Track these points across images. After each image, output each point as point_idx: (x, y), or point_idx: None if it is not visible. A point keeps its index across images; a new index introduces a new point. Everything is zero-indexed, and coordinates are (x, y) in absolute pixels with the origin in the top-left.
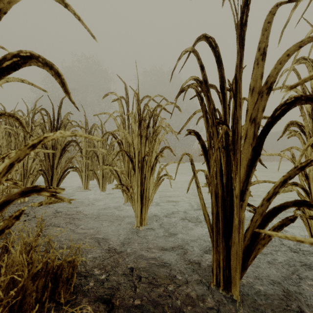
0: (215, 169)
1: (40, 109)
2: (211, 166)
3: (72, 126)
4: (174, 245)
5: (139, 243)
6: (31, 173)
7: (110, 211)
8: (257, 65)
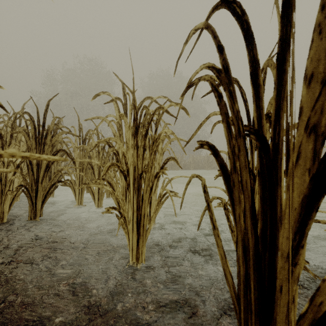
0: (243, 204)
1: (23, 112)
2: (235, 198)
3: (61, 133)
4: (179, 296)
5: (132, 292)
6: (9, 190)
7: (102, 236)
8: (319, 35)
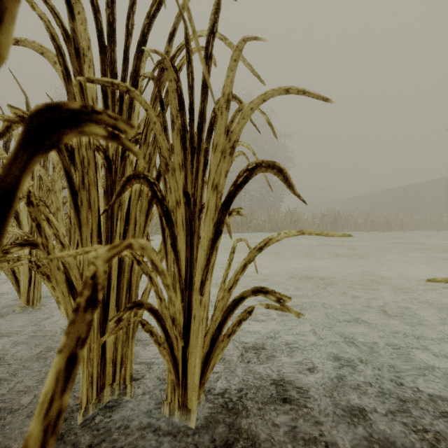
0: None
1: None
2: None
3: None
4: None
5: None
6: None
7: None
8: None
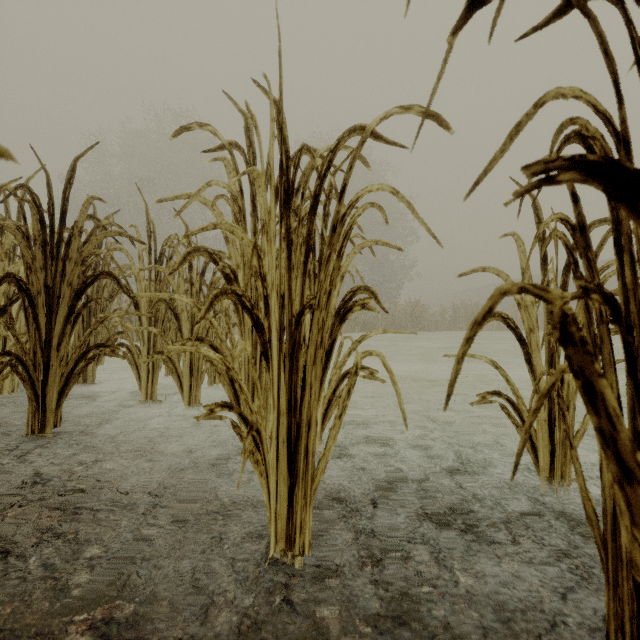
0: None
1: (16, 187)
2: None
3: (103, 234)
4: None
5: None
6: None
7: (198, 474)
8: None
